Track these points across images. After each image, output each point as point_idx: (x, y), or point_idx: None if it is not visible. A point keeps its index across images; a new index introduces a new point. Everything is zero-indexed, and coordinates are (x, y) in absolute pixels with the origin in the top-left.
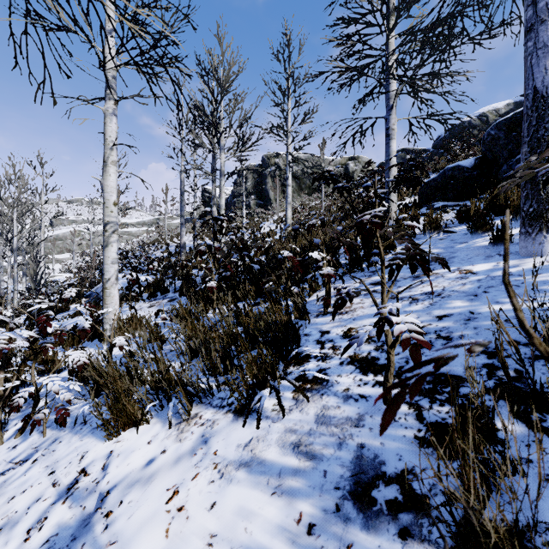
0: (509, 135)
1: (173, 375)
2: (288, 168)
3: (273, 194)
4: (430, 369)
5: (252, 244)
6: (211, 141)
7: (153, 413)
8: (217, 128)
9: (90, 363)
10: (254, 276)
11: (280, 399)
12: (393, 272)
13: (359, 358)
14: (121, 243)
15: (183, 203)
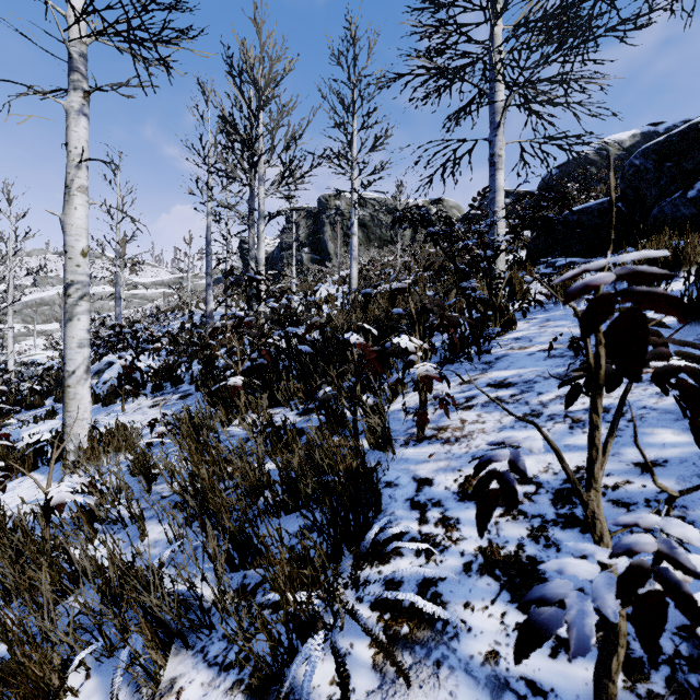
0: (661, 165)
1: (153, 556)
2: (353, 211)
3: (333, 246)
4: (677, 615)
5: (304, 313)
6: (244, 167)
7: (92, 663)
8: (254, 150)
9: (5, 533)
10: (303, 365)
11: (345, 687)
12: (577, 391)
13: (503, 557)
14: (131, 309)
15: (209, 257)
